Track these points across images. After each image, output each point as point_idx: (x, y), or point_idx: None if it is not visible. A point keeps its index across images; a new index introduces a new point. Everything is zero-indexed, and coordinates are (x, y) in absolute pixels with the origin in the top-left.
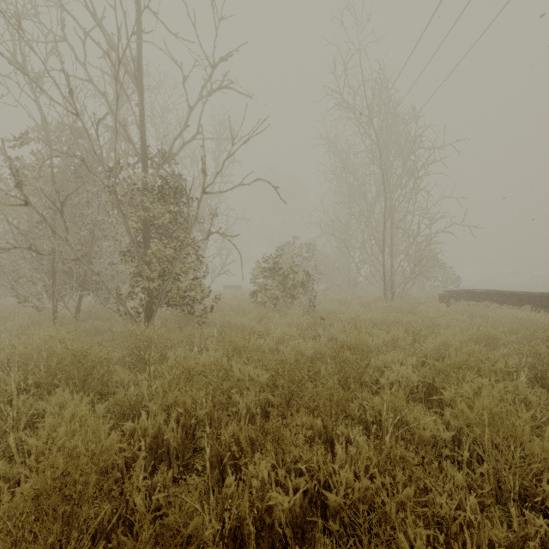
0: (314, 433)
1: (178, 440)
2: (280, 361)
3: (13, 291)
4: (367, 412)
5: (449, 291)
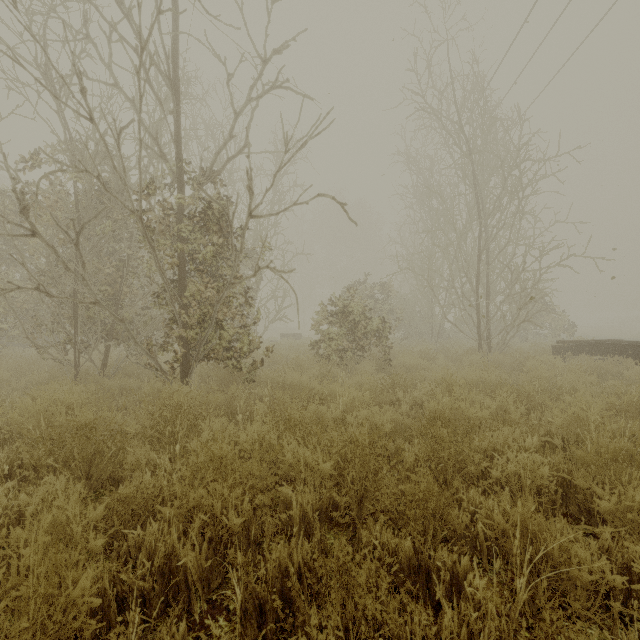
0: (400, 559)
1: (202, 563)
2: (349, 437)
3: (28, 340)
4: (477, 523)
5: (565, 341)
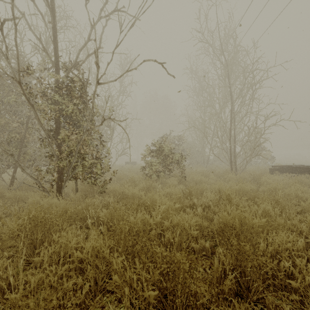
0: None
1: None
2: (166, 241)
3: None
4: None
5: (276, 166)
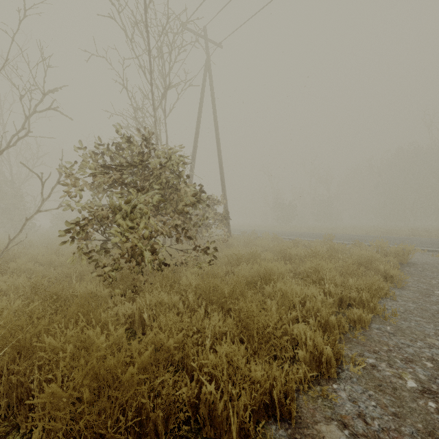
0: None
1: None
2: None
3: None
4: None
5: None
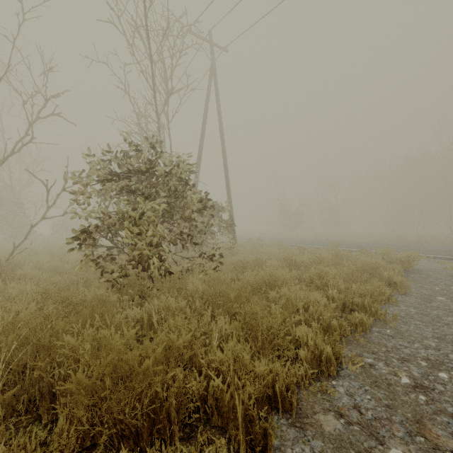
0: None
1: None
2: None
3: None
4: None
5: None
